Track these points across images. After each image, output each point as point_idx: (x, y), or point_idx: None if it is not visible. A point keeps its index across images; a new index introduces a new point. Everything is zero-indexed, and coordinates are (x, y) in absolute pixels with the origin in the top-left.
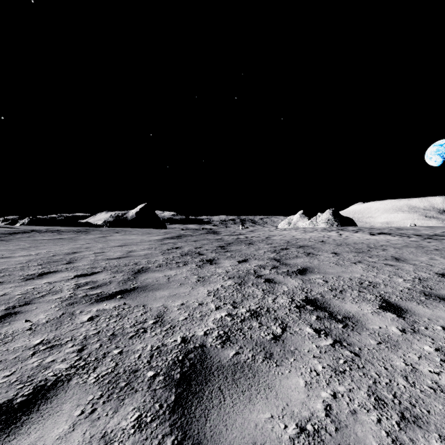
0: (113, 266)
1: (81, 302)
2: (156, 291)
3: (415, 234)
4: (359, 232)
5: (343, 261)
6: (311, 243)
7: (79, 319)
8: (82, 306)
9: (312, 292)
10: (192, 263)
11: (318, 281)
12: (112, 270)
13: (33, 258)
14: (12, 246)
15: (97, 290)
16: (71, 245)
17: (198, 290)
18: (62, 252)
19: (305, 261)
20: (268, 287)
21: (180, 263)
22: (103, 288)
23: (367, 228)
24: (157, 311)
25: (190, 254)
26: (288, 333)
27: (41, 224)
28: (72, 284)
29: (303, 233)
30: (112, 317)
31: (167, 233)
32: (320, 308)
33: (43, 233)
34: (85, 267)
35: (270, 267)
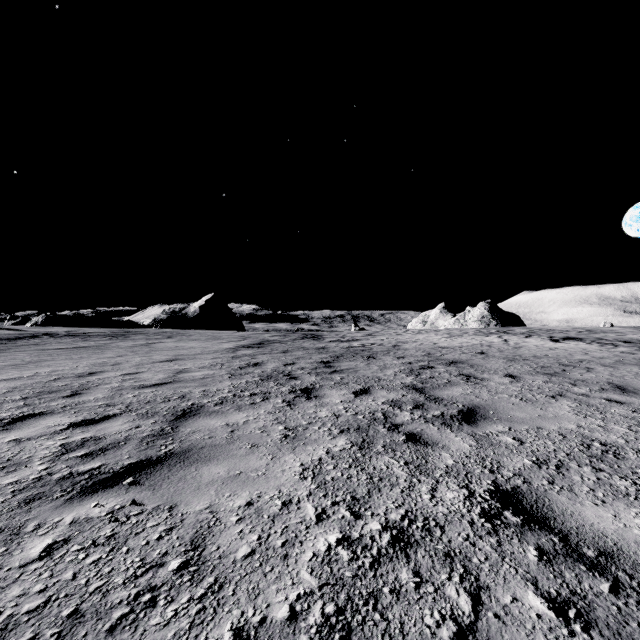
0: (144, 402)
1: (49, 496)
2: (204, 465)
3: (621, 340)
4: (533, 336)
5: (531, 392)
6: (466, 355)
7: (23, 552)
8: (46, 509)
9: (503, 470)
10: (278, 395)
11: (504, 439)
12: (139, 412)
13: (21, 384)
14: (3, 361)
15: (95, 462)
16: (94, 358)
17: (283, 464)
18: (74, 372)
19: (467, 393)
20: (414, 455)
21: (257, 397)
22: (109, 455)
23: (542, 330)
24: (195, 525)
25: (274, 378)
26: (489, 615)
27: (61, 324)
28: (56, 445)
29: (448, 339)
30: (95, 545)
31: (243, 339)
32: (534, 520)
33: (60, 338)
34: (96, 404)
35: (410, 405)
